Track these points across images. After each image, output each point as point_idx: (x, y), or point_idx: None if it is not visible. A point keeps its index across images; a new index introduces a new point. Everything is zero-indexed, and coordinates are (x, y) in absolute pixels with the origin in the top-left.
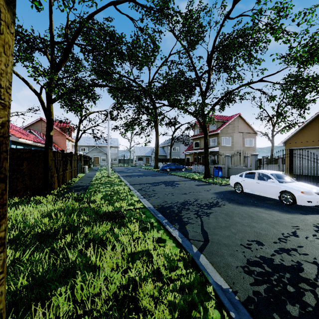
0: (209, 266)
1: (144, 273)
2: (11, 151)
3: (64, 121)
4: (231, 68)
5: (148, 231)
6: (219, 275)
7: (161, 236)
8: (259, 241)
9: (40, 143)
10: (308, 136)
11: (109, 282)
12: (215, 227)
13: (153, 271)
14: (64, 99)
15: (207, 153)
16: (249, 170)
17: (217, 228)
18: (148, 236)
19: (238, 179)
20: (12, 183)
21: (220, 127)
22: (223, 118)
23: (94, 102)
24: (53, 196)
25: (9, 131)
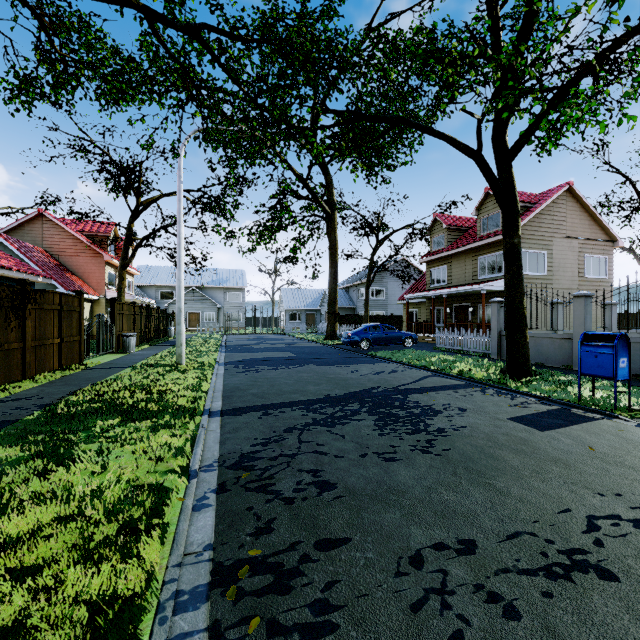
0: None
1: None
2: None
3: (93, 217)
4: None
5: None
6: None
7: None
8: None
9: None
10: None
11: None
12: None
13: None
14: None
15: (517, 286)
16: None
17: None
18: None
19: None
20: None
21: None
22: (522, 198)
23: None
24: None
25: None
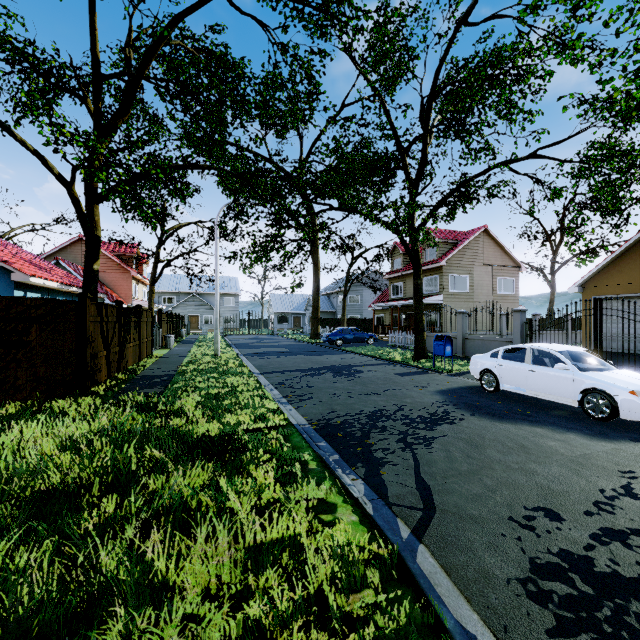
0: (440, 579)
1: (284, 604)
2: (4, 304)
3: (127, 243)
4: (471, 130)
5: (297, 484)
6: (468, 604)
7: (325, 495)
8: (552, 511)
9: (76, 287)
10: (631, 272)
11: (195, 633)
12: (447, 473)
13: (307, 593)
14: (118, 193)
15: (419, 308)
16: (509, 343)
17: (451, 475)
18: (297, 497)
19: (488, 362)
20: (6, 371)
21: (445, 254)
22: (452, 236)
23: (183, 199)
24: (95, 398)
25: (10, 261)
